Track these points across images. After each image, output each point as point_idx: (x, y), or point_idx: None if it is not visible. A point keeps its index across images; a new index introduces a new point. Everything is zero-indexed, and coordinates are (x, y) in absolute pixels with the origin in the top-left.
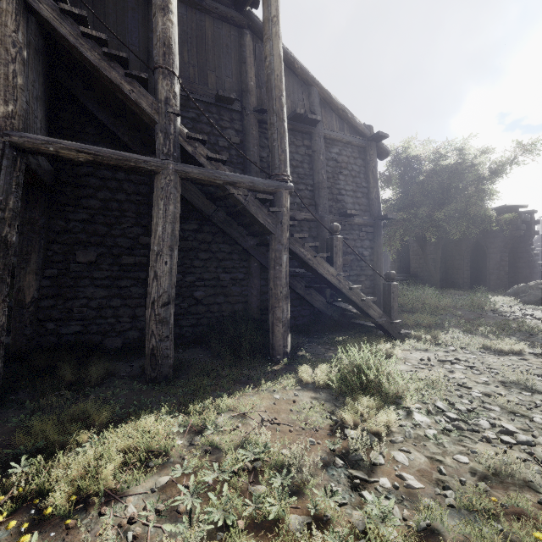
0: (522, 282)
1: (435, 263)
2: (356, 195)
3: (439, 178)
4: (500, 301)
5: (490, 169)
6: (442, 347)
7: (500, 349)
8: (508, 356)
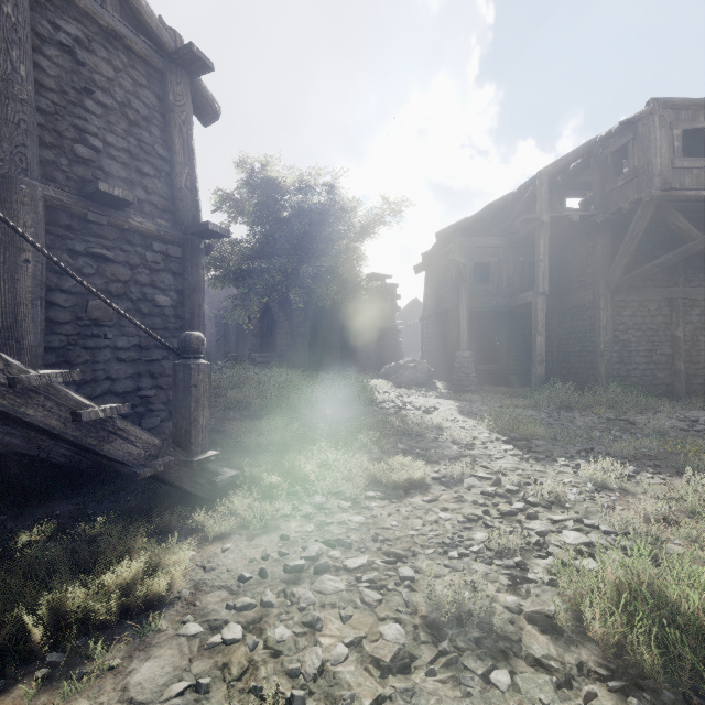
0: (387, 362)
1: (304, 338)
2: (138, 165)
3: (307, 219)
4: (375, 385)
5: (361, 225)
6: (301, 500)
7: (396, 481)
8: (410, 498)
